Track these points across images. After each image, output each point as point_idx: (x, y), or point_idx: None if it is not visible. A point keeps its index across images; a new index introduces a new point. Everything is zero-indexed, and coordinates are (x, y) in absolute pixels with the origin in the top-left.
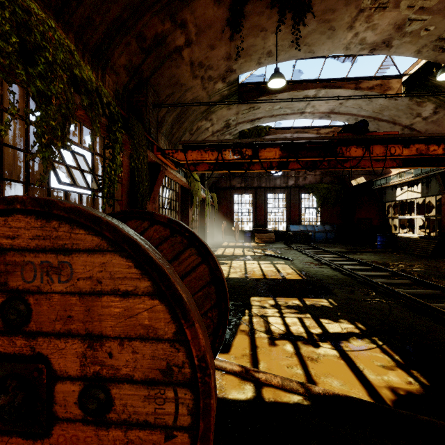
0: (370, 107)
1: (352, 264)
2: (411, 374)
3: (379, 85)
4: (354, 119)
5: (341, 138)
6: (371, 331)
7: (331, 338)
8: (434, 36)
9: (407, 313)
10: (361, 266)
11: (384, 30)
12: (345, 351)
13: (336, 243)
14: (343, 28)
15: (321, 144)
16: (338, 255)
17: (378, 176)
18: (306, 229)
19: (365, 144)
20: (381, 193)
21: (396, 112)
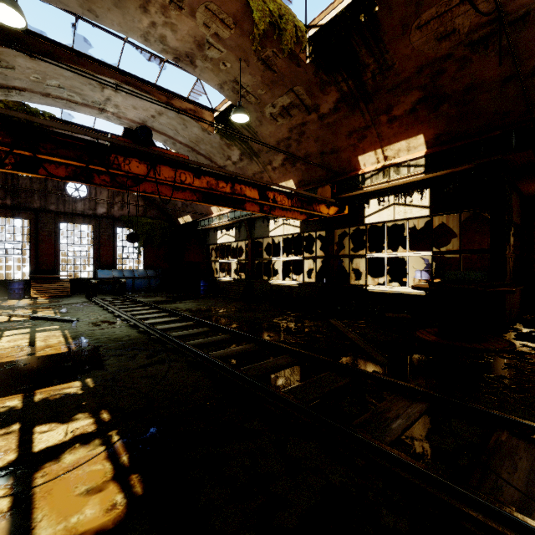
0: (187, 134)
1: (161, 316)
2: (126, 484)
3: (193, 110)
4: (173, 143)
5: (114, 141)
6: (117, 419)
7: (23, 468)
8: (231, 76)
9: (184, 372)
10: (169, 318)
11: (185, 40)
12: (34, 488)
13: (162, 290)
14: (134, 2)
15: (87, 143)
16: (151, 306)
17: (203, 217)
18: (122, 274)
19: (151, 161)
20: (205, 235)
21: (211, 149)
